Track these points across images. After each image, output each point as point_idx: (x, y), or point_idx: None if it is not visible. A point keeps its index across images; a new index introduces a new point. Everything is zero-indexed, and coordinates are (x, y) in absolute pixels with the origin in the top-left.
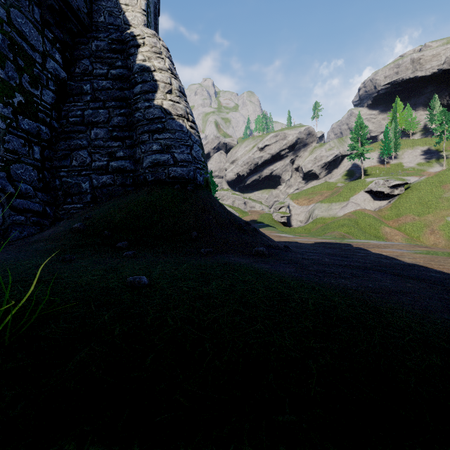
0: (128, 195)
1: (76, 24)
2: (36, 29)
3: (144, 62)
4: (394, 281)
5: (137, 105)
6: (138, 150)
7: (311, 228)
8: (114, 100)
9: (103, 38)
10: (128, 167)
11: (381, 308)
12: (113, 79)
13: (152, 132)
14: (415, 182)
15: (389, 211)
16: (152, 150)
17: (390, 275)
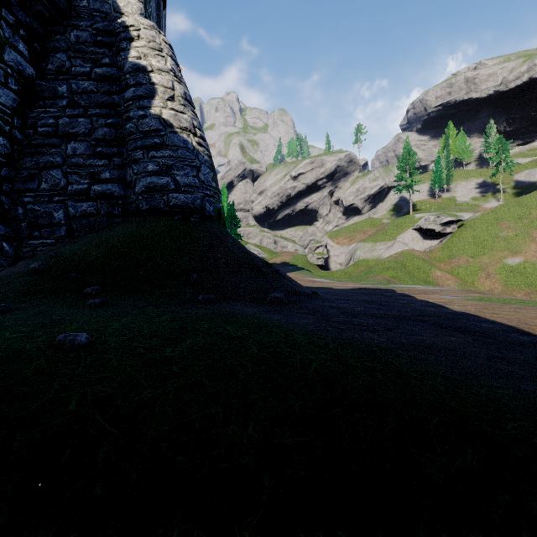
0: (113, 227)
1: (49, 6)
2: None
3: (139, 59)
4: (435, 334)
5: (128, 113)
6: (130, 171)
7: (352, 271)
8: (100, 106)
9: (86, 27)
10: (116, 192)
11: (409, 372)
12: (98, 80)
13: (148, 148)
14: (469, 219)
15: (440, 253)
16: (147, 171)
17: (432, 327)
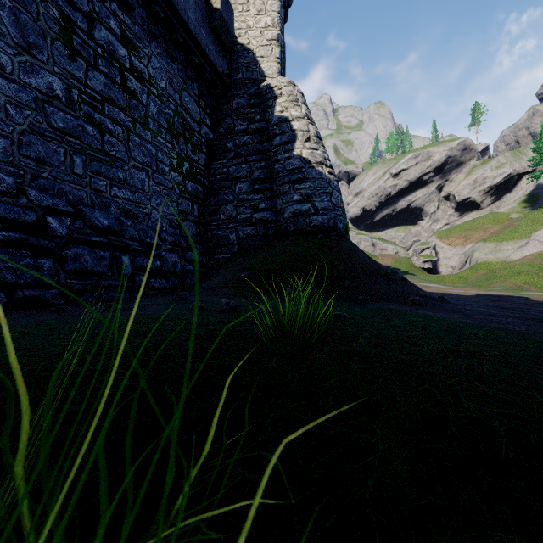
0: (273, 245)
1: (221, 87)
2: (195, 103)
3: (282, 113)
4: None
5: (277, 157)
6: (279, 201)
7: (469, 276)
8: (255, 153)
9: (242, 94)
10: (269, 218)
11: None
12: (252, 134)
13: (293, 183)
14: None
15: None
16: (293, 201)
17: None
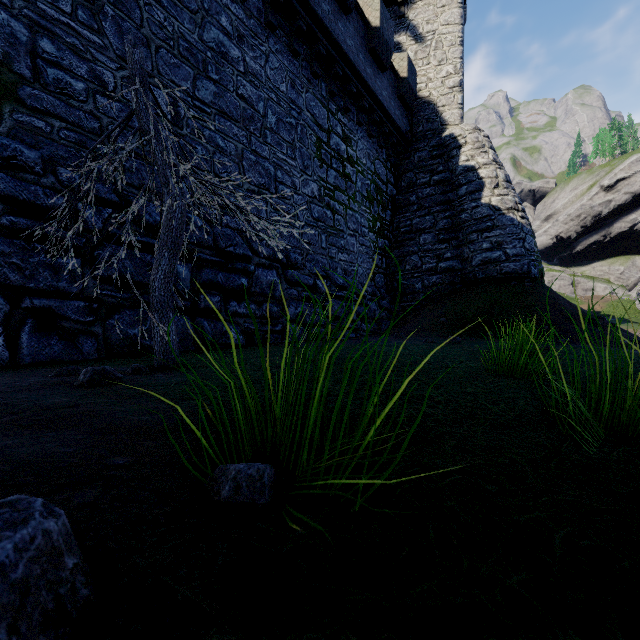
0: (462, 293)
1: (404, 145)
2: (383, 167)
3: (467, 162)
4: None
5: (463, 206)
6: (466, 250)
7: None
8: (438, 204)
9: (424, 147)
10: (456, 267)
11: None
12: (435, 185)
13: (481, 231)
14: None
15: None
16: (481, 249)
17: None
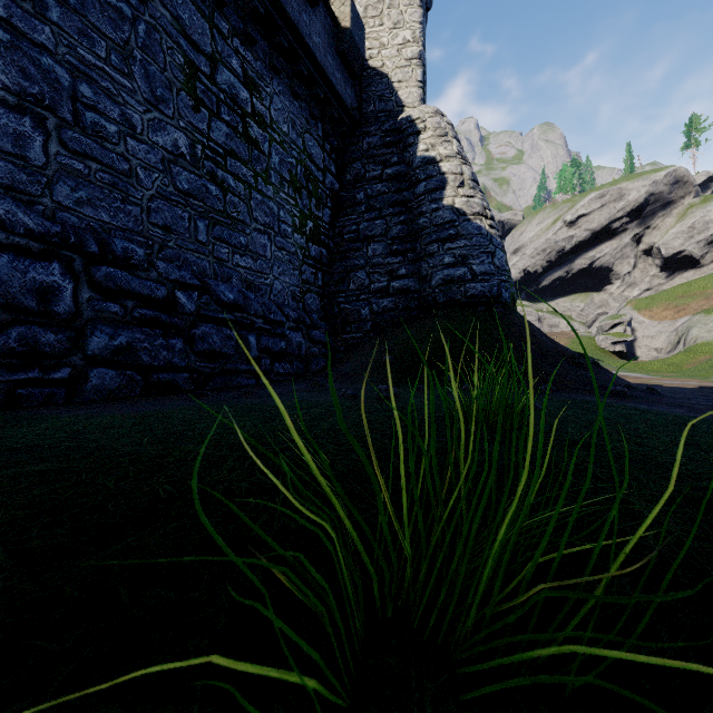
0: (419, 321)
1: (349, 125)
2: (319, 147)
3: (427, 152)
4: None
5: (421, 208)
6: (425, 265)
7: (683, 362)
8: (391, 206)
9: (375, 132)
10: (412, 287)
11: None
12: (388, 180)
13: (442, 241)
14: None
15: None
16: (443, 264)
17: None
